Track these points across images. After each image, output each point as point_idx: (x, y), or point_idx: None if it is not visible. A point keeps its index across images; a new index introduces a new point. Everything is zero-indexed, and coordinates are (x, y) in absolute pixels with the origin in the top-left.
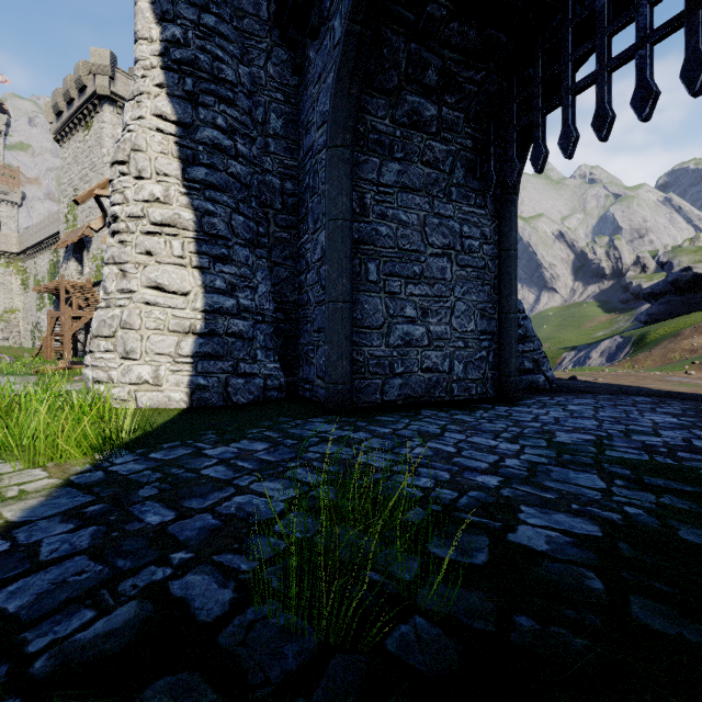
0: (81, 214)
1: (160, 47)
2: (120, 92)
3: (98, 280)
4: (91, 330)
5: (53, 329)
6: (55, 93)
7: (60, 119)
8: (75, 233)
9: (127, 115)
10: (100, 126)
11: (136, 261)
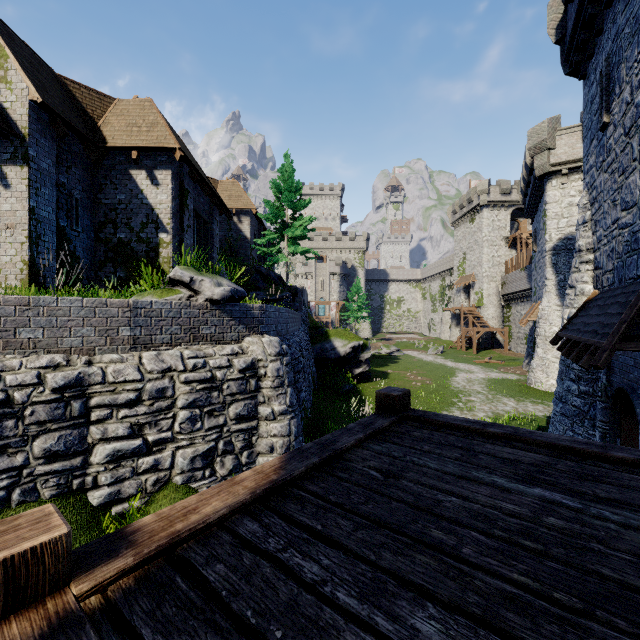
0: (468, 268)
1: (555, 283)
2: (491, 199)
3: (479, 305)
4: (533, 366)
5: (465, 336)
6: (454, 205)
7: (455, 216)
8: (465, 279)
9: (544, 304)
10: (480, 221)
11: (549, 349)
